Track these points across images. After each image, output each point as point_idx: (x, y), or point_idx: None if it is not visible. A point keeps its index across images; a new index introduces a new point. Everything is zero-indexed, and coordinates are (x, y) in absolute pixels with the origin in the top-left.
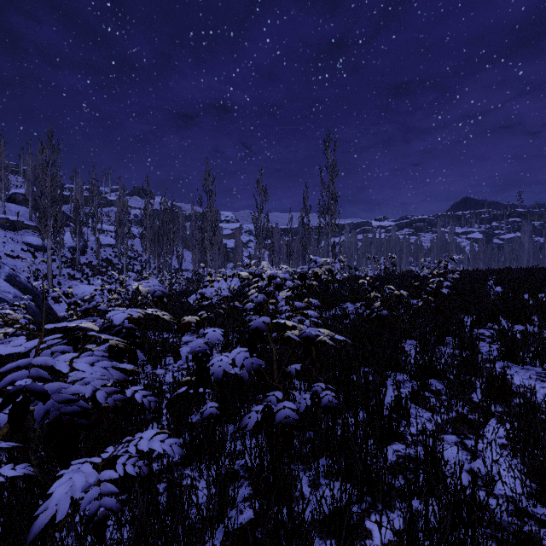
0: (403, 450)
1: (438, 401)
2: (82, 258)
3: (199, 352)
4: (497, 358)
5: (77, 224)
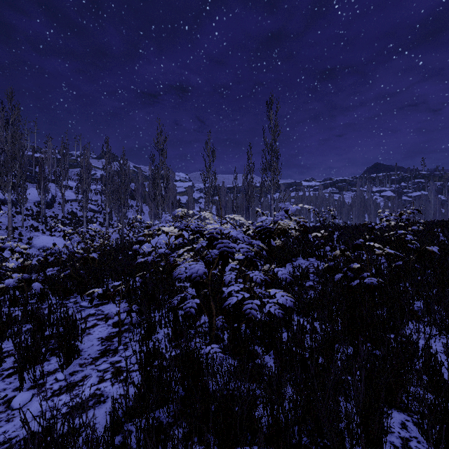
0: None
1: None
2: (49, 212)
3: None
4: None
5: (41, 180)
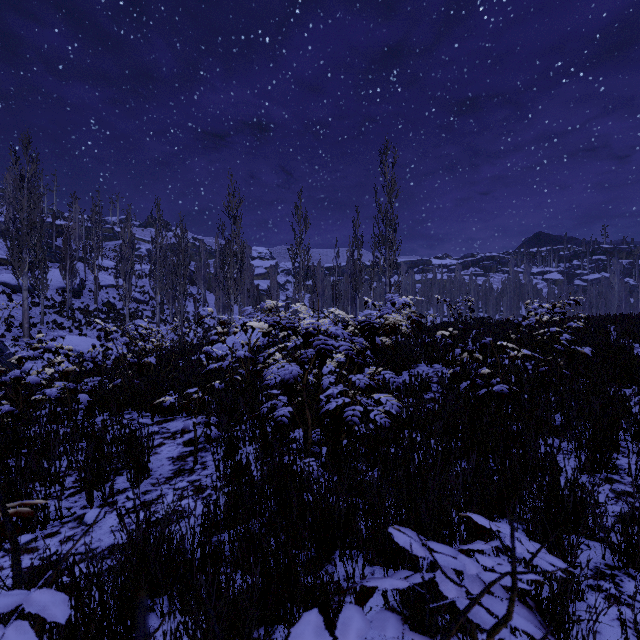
0: None
1: None
2: (76, 302)
3: None
4: None
5: (67, 259)
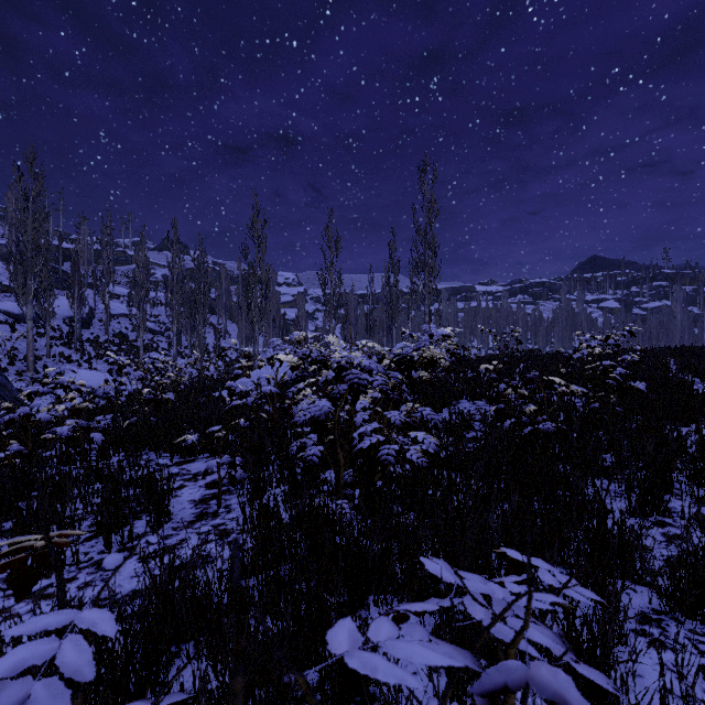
0: None
1: None
2: (85, 333)
3: None
4: None
5: (75, 286)
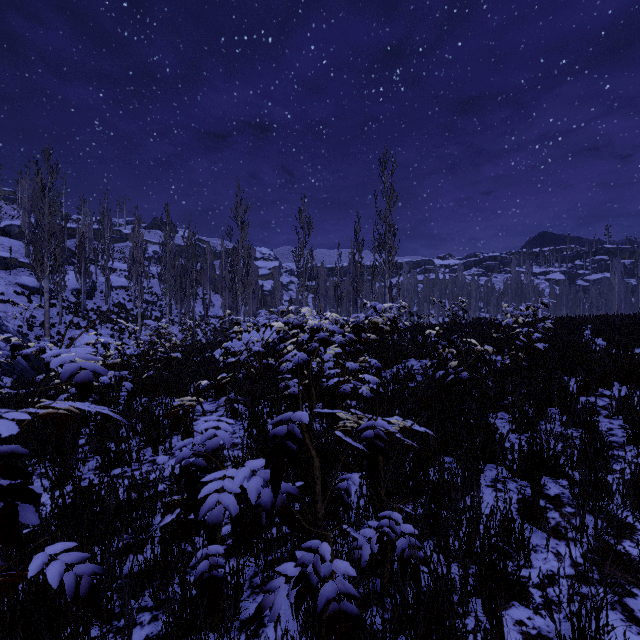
0: (529, 620)
1: (562, 516)
2: (89, 303)
3: (190, 463)
4: (626, 442)
5: (82, 262)
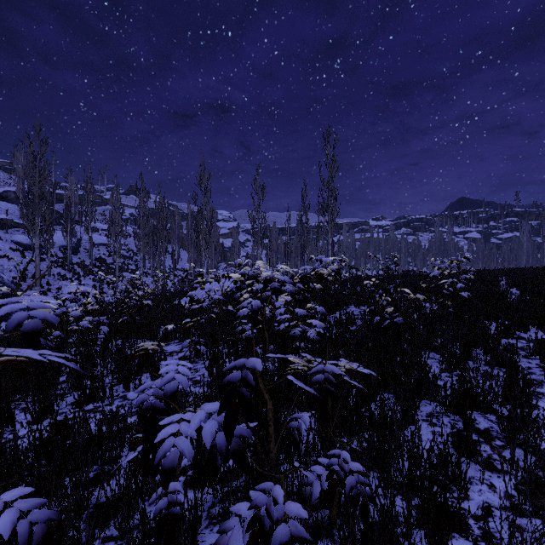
0: None
1: (493, 449)
2: (74, 258)
3: (150, 405)
4: (544, 379)
5: (68, 223)
